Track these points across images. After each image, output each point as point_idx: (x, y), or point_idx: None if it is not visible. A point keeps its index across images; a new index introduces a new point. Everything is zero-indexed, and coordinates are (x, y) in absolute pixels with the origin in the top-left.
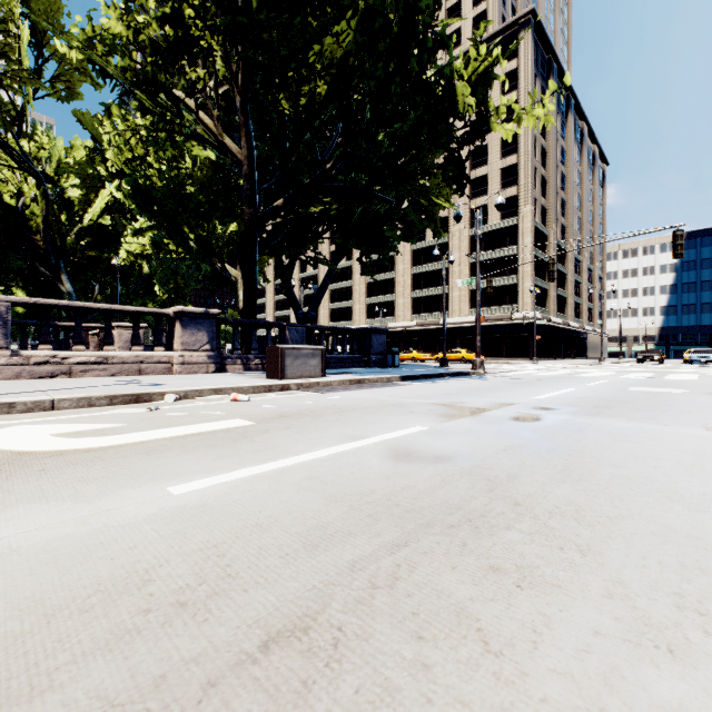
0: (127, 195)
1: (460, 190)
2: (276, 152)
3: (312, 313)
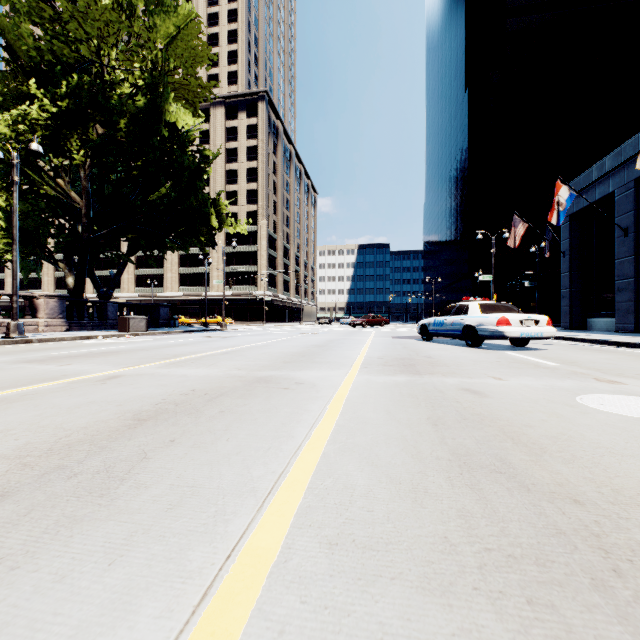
0: (3, 221)
1: (213, 247)
2: (95, 190)
3: (111, 291)
